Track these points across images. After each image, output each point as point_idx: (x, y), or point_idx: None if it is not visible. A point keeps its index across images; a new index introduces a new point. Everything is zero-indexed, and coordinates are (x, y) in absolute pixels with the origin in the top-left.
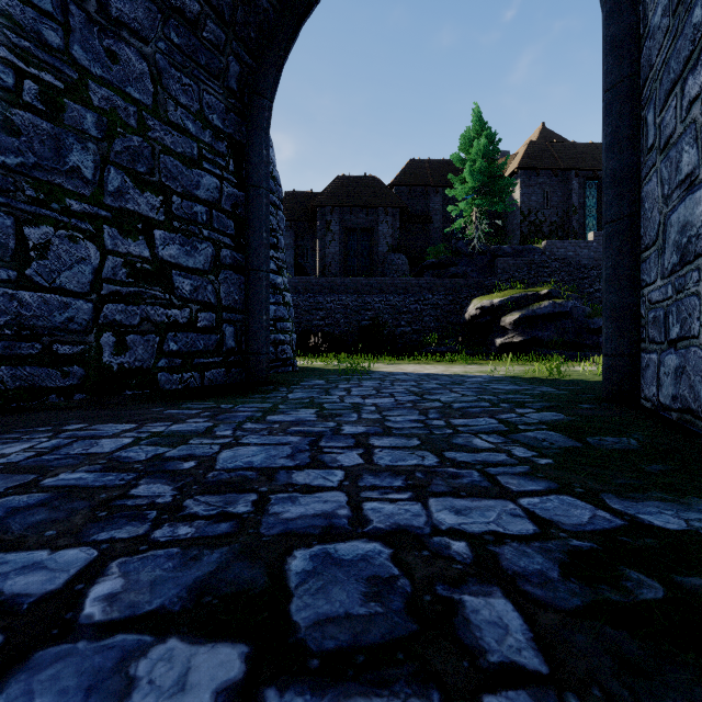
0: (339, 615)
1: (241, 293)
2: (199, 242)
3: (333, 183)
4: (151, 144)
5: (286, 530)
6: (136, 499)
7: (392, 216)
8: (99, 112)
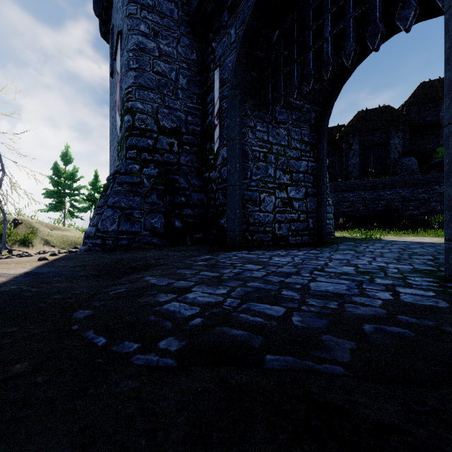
0: (367, 268)
1: (315, 205)
2: (300, 188)
3: (354, 118)
4: (287, 158)
5: (356, 264)
6: (321, 259)
7: (402, 131)
8: (274, 154)
